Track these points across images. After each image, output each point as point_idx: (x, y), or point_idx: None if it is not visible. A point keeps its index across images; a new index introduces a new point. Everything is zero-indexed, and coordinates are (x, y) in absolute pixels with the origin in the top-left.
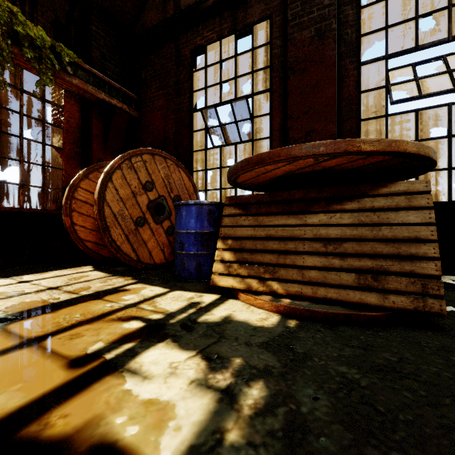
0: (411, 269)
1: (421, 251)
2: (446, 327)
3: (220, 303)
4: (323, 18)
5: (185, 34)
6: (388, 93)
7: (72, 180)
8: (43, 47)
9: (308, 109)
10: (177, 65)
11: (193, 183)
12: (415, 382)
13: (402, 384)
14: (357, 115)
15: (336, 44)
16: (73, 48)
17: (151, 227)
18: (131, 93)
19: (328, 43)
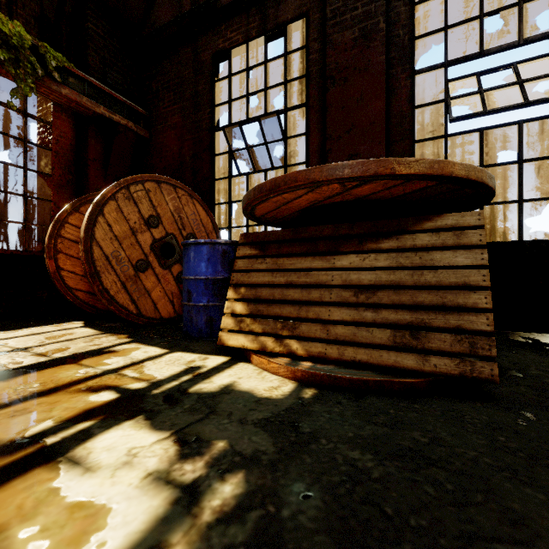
0: (458, 323)
1: (470, 301)
2: (500, 397)
3: (226, 368)
4: (368, 15)
5: (205, 35)
6: (447, 108)
7: (58, 213)
8: (20, 47)
9: (351, 128)
10: (195, 74)
11: (212, 219)
12: (443, 472)
13: (425, 474)
14: (410, 135)
15: (384, 48)
16: (65, 51)
17: (156, 273)
18: (140, 108)
19: (375, 46)
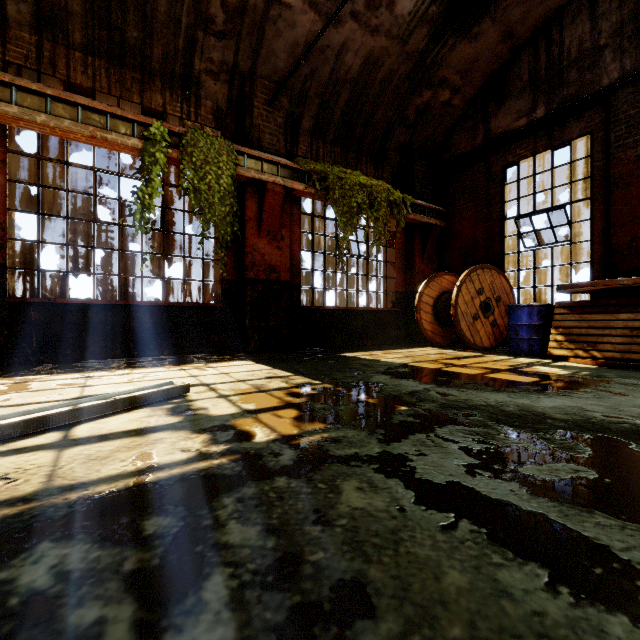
0: None
1: None
2: None
3: (557, 362)
4: None
5: (496, 153)
6: None
7: (420, 289)
8: (399, 203)
9: (634, 219)
10: (487, 181)
11: (510, 285)
12: None
13: None
14: None
15: None
16: (400, 186)
17: (481, 321)
18: (440, 207)
19: None
